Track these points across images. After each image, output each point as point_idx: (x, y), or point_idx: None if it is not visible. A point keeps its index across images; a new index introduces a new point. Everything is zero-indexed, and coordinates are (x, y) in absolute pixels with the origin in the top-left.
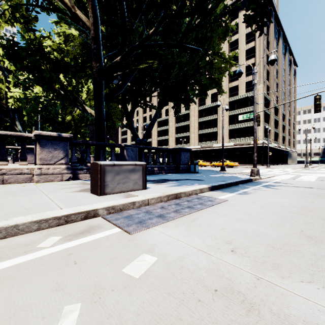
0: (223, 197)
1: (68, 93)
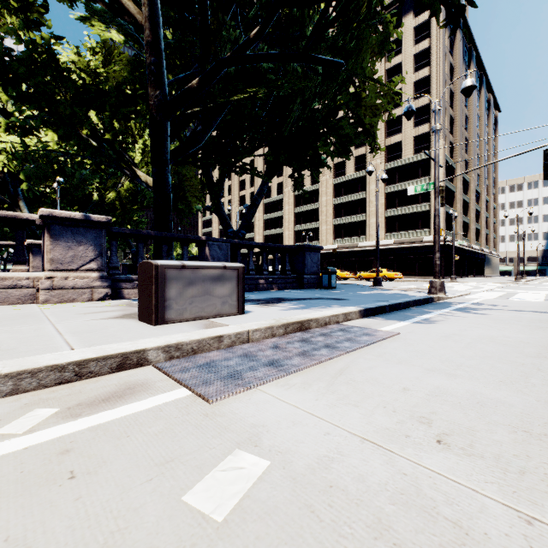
0: (389, 328)
1: (106, 147)
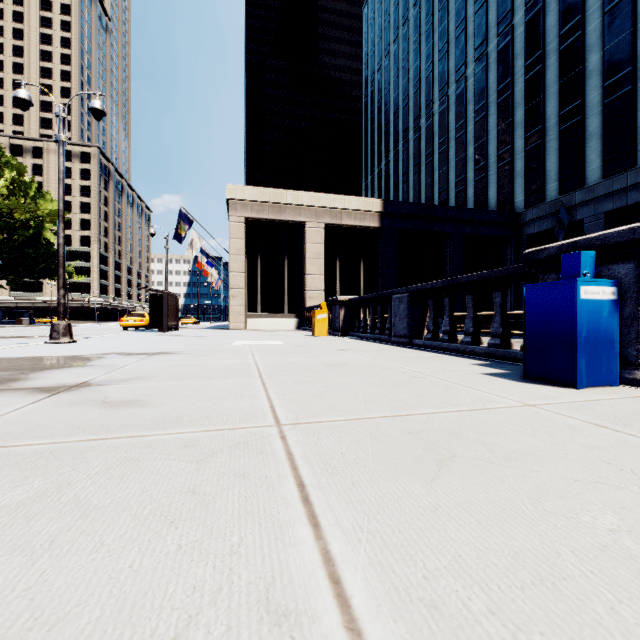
0: None
1: None
